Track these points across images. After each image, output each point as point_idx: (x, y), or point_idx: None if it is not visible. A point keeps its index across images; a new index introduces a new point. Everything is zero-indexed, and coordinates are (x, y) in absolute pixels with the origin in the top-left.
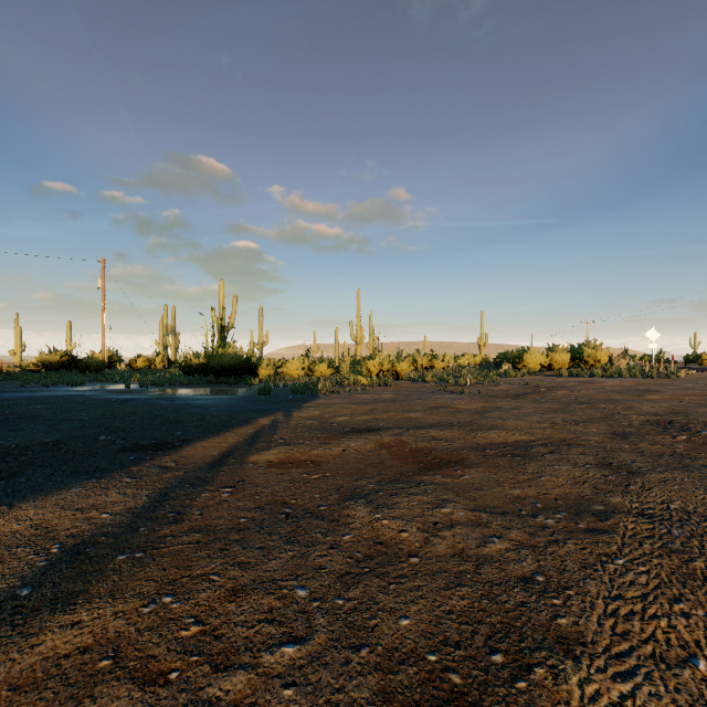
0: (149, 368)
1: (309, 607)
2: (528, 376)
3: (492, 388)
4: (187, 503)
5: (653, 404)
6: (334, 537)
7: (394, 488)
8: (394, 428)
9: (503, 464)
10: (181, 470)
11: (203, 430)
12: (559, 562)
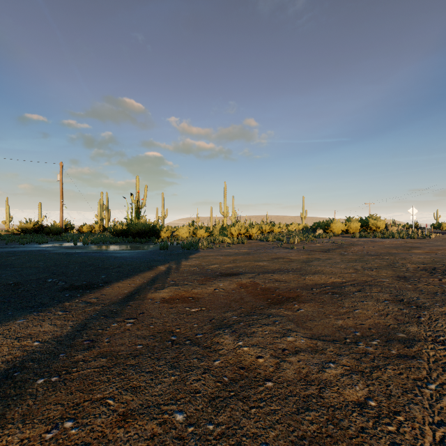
0: (91, 232)
1: (185, 432)
2: (334, 237)
3: (311, 245)
4: (99, 332)
5: (419, 256)
6: (207, 362)
7: (251, 319)
8: (249, 272)
9: (326, 300)
10: (100, 304)
11: (120, 274)
12: (385, 387)
